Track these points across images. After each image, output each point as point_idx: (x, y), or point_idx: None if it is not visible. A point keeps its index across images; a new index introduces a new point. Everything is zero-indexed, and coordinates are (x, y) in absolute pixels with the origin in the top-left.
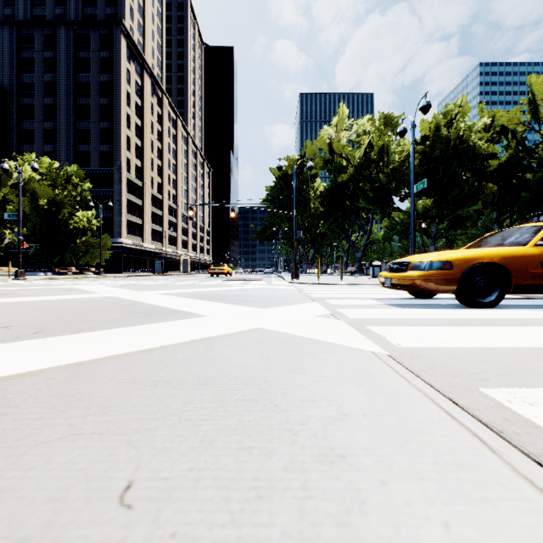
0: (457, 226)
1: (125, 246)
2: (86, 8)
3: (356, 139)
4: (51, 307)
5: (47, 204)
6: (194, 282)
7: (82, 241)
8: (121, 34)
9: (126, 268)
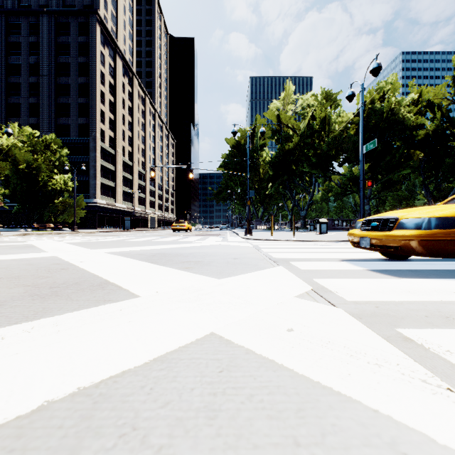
0: (389, 188)
1: (100, 205)
2: (66, 0)
3: (301, 112)
4: None
5: (27, 168)
6: (154, 238)
7: (60, 201)
8: (96, 22)
9: (101, 225)
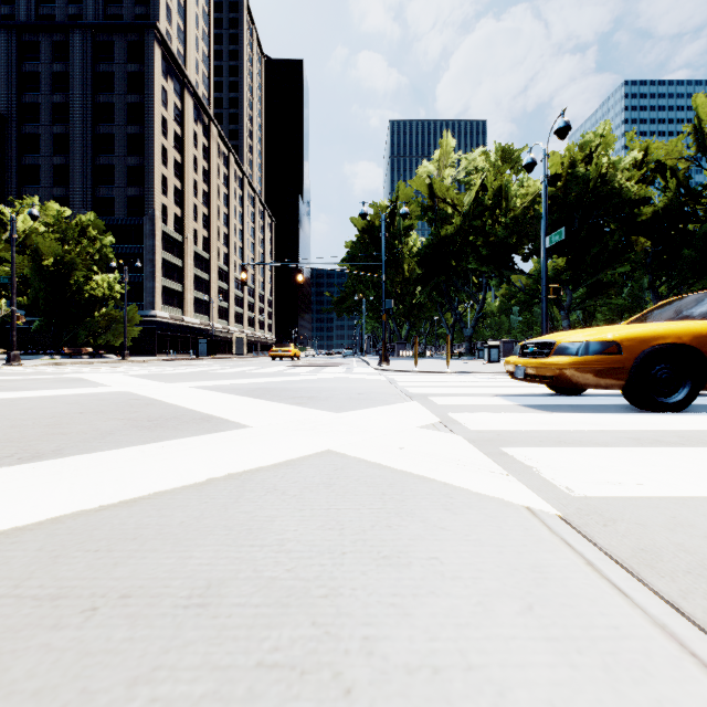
0: (598, 293)
1: (160, 320)
2: (108, 7)
3: (465, 179)
4: (23, 410)
5: (53, 265)
6: (247, 369)
7: (102, 313)
8: (155, 41)
9: (162, 349)
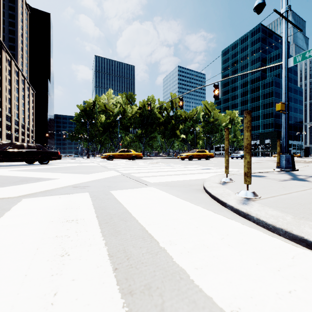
0: (152, 140)
1: None
2: None
3: (116, 104)
4: None
5: None
6: None
7: None
8: None
9: None
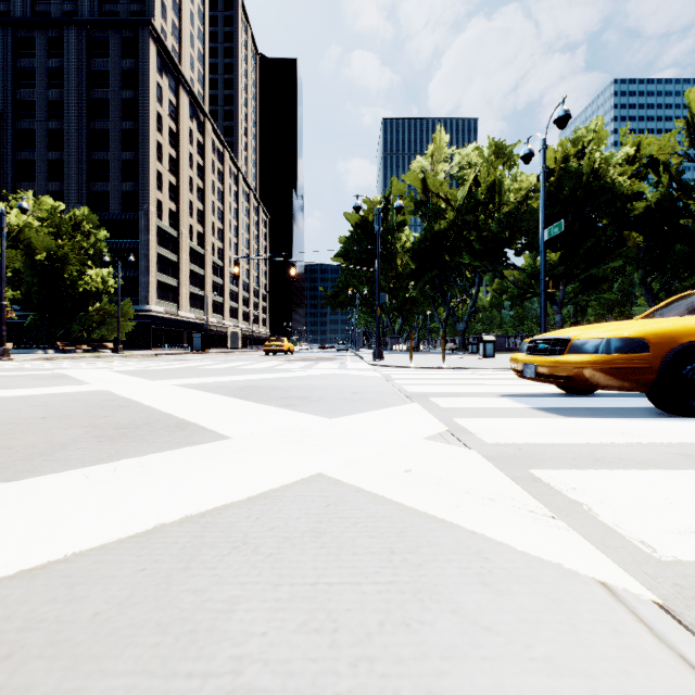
0: (591, 288)
1: (155, 315)
2: (103, 4)
3: (458, 174)
4: None
5: (47, 259)
6: (239, 365)
7: (96, 308)
8: (150, 37)
9: (156, 344)
